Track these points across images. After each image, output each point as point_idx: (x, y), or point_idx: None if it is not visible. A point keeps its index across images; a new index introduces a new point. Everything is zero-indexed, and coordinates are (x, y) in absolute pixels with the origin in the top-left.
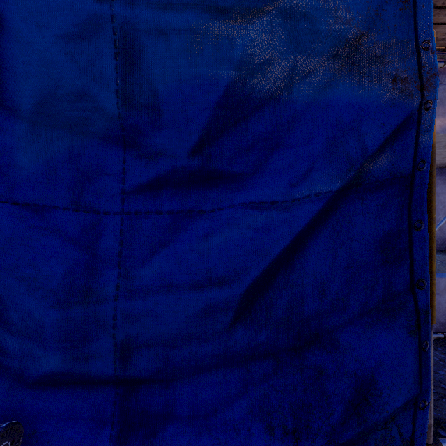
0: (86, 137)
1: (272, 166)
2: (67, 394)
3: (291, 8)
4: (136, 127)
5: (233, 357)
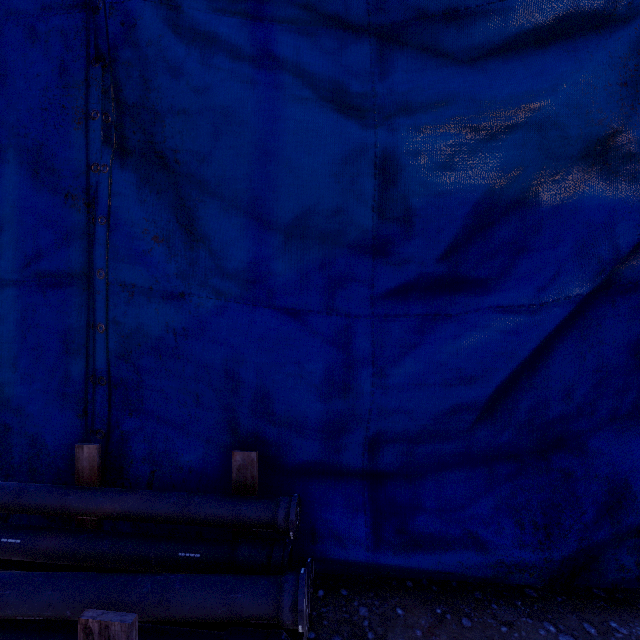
0: (337, 247)
1: (519, 271)
2: (317, 483)
3: (542, 120)
4: (389, 237)
5: (476, 457)
